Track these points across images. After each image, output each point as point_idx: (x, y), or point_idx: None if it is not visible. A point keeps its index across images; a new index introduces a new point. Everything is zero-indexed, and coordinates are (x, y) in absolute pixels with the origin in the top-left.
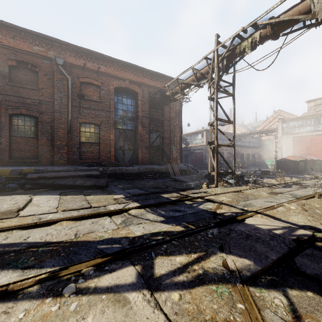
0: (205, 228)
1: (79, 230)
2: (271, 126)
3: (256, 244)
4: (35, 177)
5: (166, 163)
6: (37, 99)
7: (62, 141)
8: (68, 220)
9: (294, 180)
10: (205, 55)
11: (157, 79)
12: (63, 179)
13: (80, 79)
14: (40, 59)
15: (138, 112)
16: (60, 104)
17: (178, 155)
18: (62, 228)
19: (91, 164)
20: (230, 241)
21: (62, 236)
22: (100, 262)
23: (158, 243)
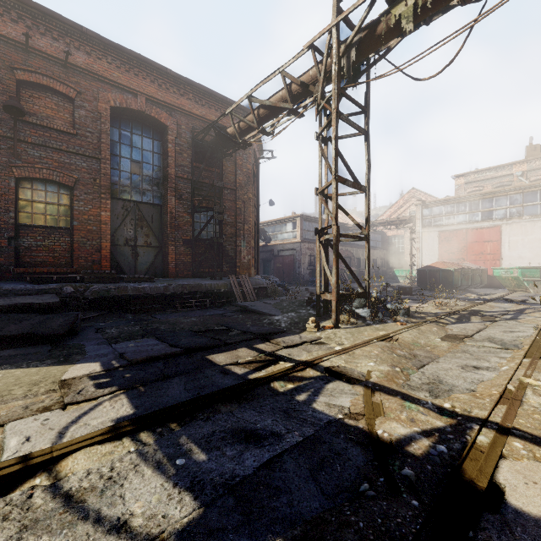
0: None
1: None
2: (402, 214)
3: None
4: None
5: (227, 274)
6: None
7: None
8: None
9: (462, 305)
10: (311, 39)
11: (210, 104)
12: None
13: (18, 74)
14: None
15: (168, 167)
16: None
17: (252, 258)
18: None
19: (48, 278)
20: None
21: None
22: None
23: None
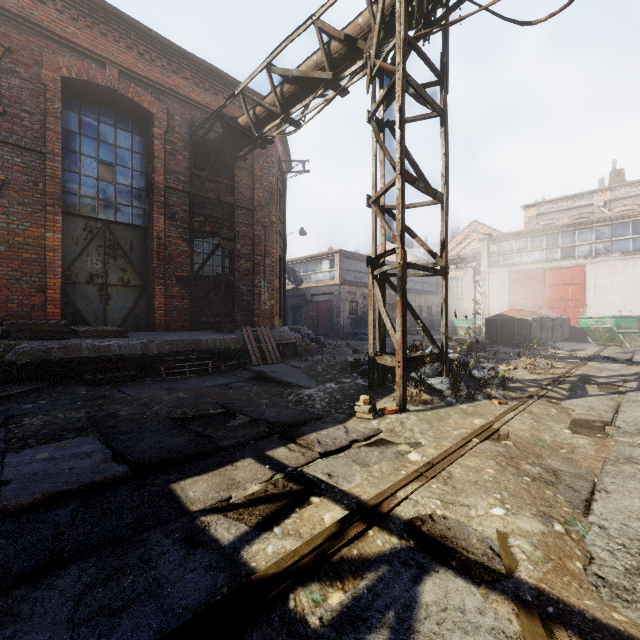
0: None
1: None
2: (461, 252)
3: None
4: None
5: (242, 325)
6: None
7: None
8: None
9: (558, 366)
10: None
11: (216, 89)
12: None
13: None
14: None
15: (154, 172)
16: None
17: (277, 304)
18: None
19: None
20: None
21: None
22: None
23: None
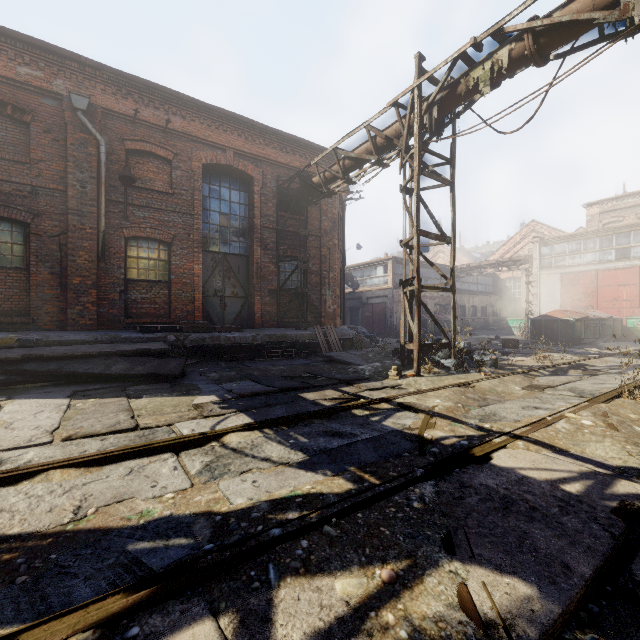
0: (402, 483)
1: (90, 495)
2: (519, 252)
3: (532, 528)
4: (16, 357)
5: (312, 324)
6: (28, 183)
7: (86, 277)
8: (67, 466)
9: (569, 359)
10: (394, 98)
11: (294, 151)
12: (83, 361)
13: (127, 144)
14: (34, 95)
15: (254, 218)
16: (80, 196)
17: (338, 308)
18: (47, 490)
19: (151, 328)
20: (468, 521)
21: (39, 515)
22: (119, 610)
23: (288, 535)
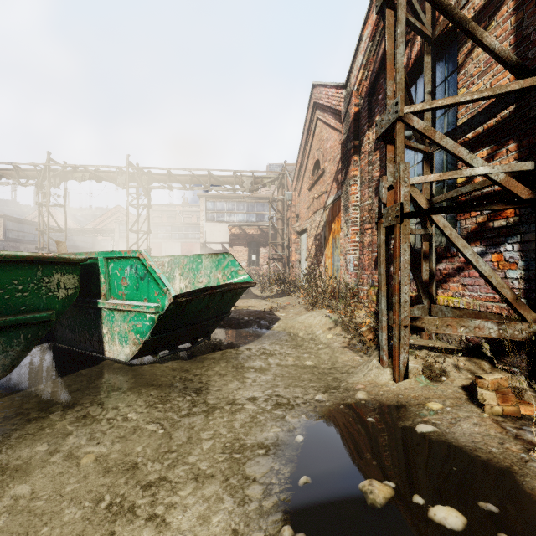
0: None
1: None
2: (110, 223)
3: None
4: None
5: None
6: None
7: None
8: None
9: None
10: (35, 163)
11: None
12: None
13: None
14: None
15: None
16: None
17: None
18: None
19: None
20: None
21: None
22: None
23: None
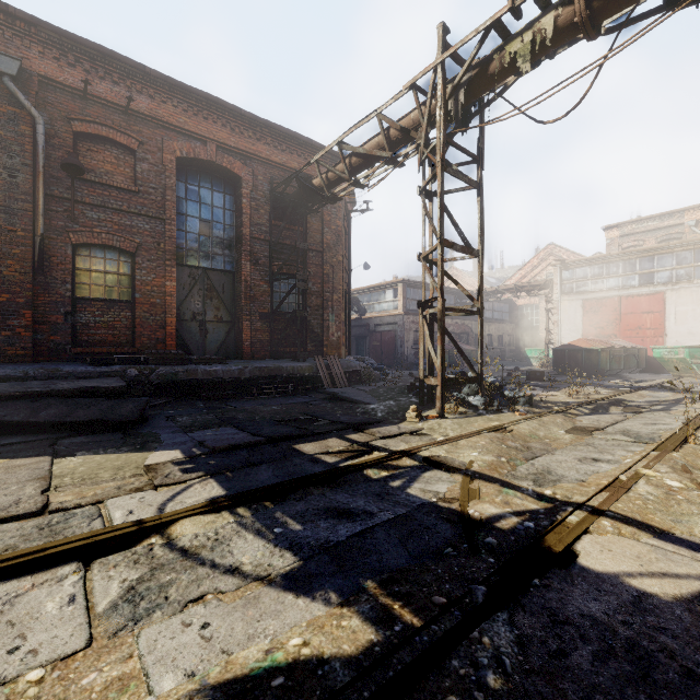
0: (459, 624)
1: None
2: (536, 277)
3: None
4: None
5: (313, 355)
6: None
7: (16, 294)
8: None
9: (604, 393)
10: (412, 79)
11: (291, 149)
12: None
13: (75, 125)
14: None
15: (242, 226)
16: (8, 188)
17: (343, 335)
18: None
19: (108, 359)
20: None
21: None
22: None
23: None
